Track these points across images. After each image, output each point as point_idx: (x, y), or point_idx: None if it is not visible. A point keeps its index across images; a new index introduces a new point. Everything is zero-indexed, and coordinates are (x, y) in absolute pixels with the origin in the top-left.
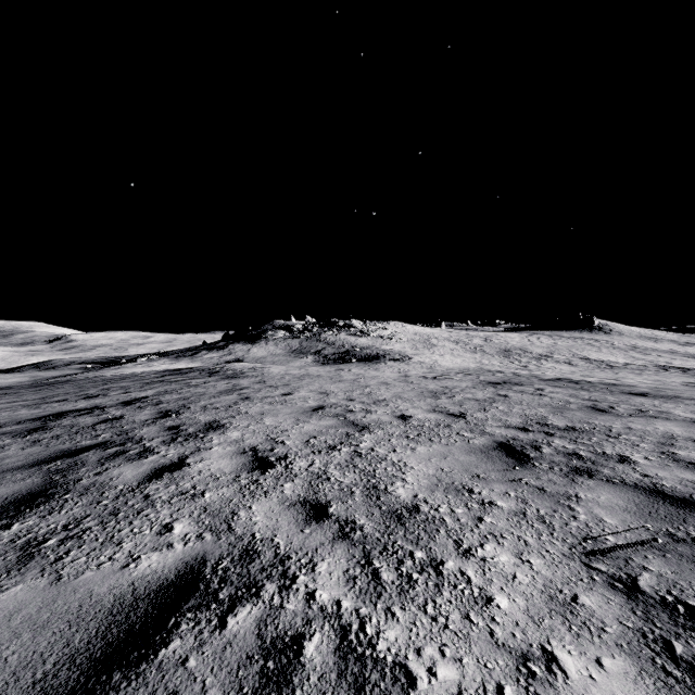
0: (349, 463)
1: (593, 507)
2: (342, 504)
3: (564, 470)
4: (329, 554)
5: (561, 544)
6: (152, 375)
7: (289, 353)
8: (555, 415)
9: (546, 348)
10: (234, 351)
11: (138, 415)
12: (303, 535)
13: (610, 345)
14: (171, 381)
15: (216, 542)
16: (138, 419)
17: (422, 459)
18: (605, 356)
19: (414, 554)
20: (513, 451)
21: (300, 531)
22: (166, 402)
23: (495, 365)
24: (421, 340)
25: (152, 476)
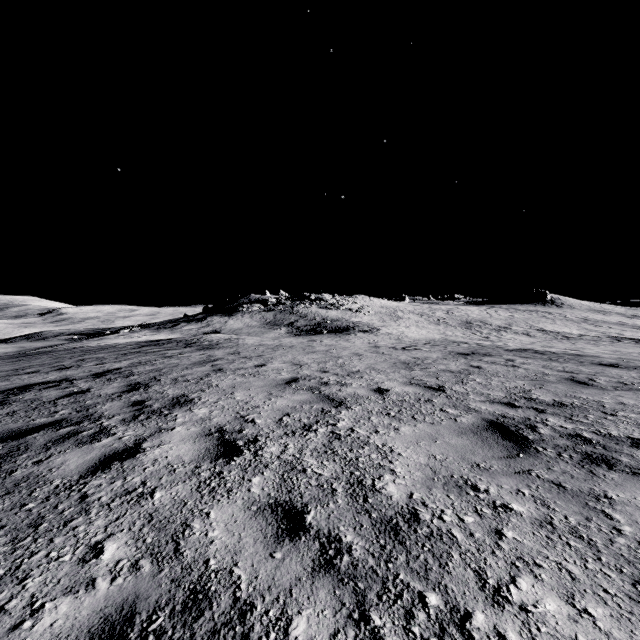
0: (327, 448)
1: (634, 514)
2: (322, 509)
3: (575, 458)
4: (308, 599)
5: (619, 577)
6: (130, 346)
7: (264, 325)
8: (537, 388)
9: (504, 320)
10: (211, 323)
11: (105, 388)
12: (273, 563)
13: (563, 318)
14: (147, 352)
15: (155, 576)
16: (104, 393)
17: (410, 443)
18: (560, 328)
19: (425, 598)
20: (507, 431)
21: (269, 555)
22: (138, 374)
23: (459, 336)
24: (388, 313)
25: (98, 466)
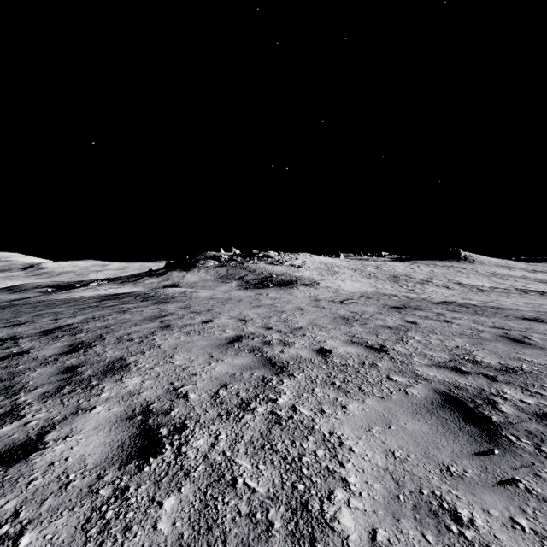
0: (264, 439)
1: None
2: None
3: None
4: None
5: None
6: (91, 299)
7: (217, 279)
8: (478, 348)
9: (426, 274)
10: (171, 277)
11: (46, 348)
12: None
13: (476, 272)
14: (104, 306)
15: None
16: (42, 355)
17: (361, 430)
18: (473, 281)
19: None
20: (466, 409)
21: None
22: (86, 331)
23: (388, 289)
24: (326, 268)
25: None
